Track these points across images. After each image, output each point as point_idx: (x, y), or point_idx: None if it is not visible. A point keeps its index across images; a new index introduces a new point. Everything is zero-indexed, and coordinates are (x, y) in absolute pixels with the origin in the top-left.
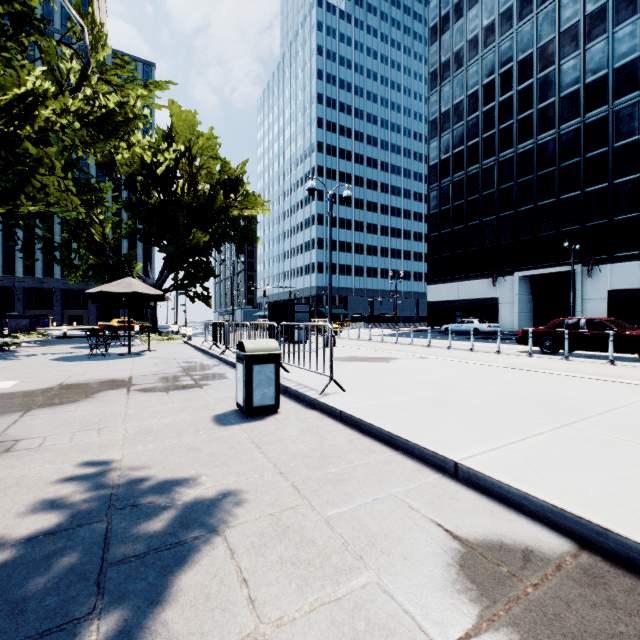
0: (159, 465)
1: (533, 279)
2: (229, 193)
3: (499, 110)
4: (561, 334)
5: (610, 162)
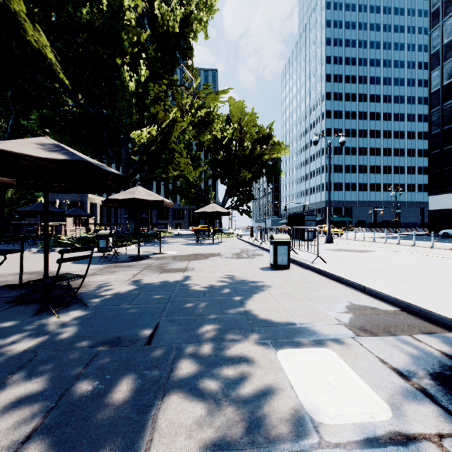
0: (243, 277)
1: None
2: (262, 145)
3: None
4: None
5: None
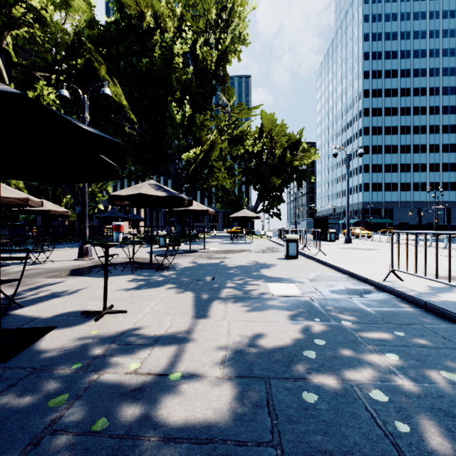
0: (263, 262)
1: None
2: (293, 151)
3: None
4: None
5: None
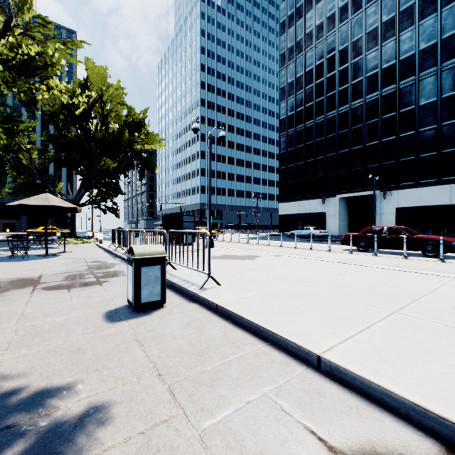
0: (36, 372)
1: (348, 200)
2: (134, 132)
3: (326, 83)
4: (371, 237)
5: (397, 122)
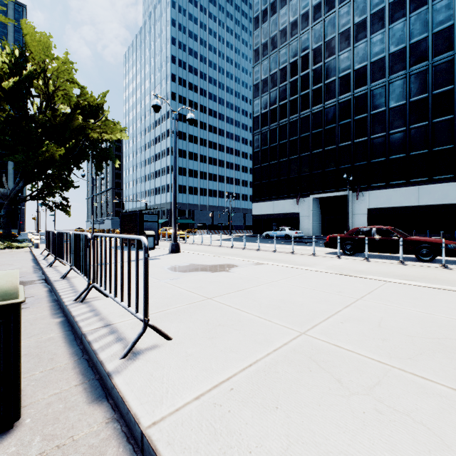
0: None
1: (322, 200)
2: (89, 117)
3: (300, 82)
4: (359, 239)
5: (369, 123)
